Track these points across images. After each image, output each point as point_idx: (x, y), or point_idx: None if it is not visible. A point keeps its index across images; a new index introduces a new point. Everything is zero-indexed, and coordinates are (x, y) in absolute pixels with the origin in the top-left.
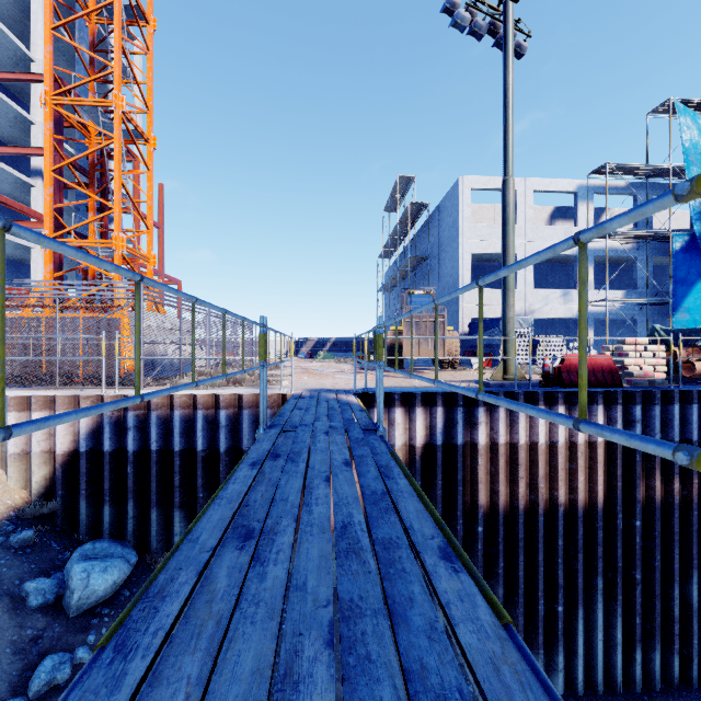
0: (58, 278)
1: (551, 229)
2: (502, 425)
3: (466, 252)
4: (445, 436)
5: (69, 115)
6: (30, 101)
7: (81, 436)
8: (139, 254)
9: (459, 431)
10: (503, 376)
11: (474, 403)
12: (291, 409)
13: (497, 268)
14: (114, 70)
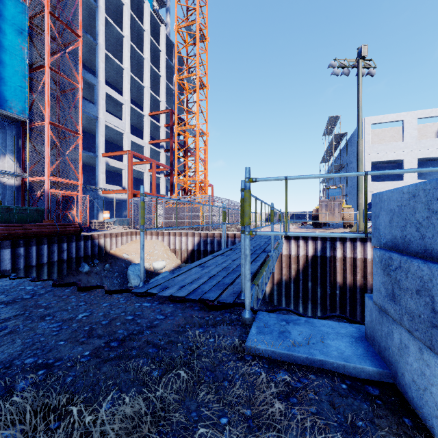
0: (171, 190)
1: (431, 141)
2: (348, 249)
3: (366, 161)
4: (322, 253)
5: (182, 133)
6: (157, 115)
7: (195, 245)
8: (203, 181)
9: (327, 251)
10: (356, 230)
11: (335, 240)
12: (258, 236)
13: (396, 167)
14: (196, 114)
